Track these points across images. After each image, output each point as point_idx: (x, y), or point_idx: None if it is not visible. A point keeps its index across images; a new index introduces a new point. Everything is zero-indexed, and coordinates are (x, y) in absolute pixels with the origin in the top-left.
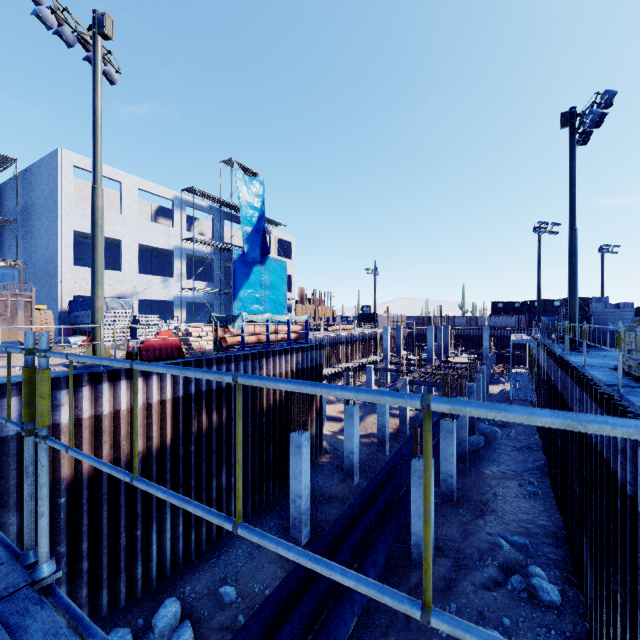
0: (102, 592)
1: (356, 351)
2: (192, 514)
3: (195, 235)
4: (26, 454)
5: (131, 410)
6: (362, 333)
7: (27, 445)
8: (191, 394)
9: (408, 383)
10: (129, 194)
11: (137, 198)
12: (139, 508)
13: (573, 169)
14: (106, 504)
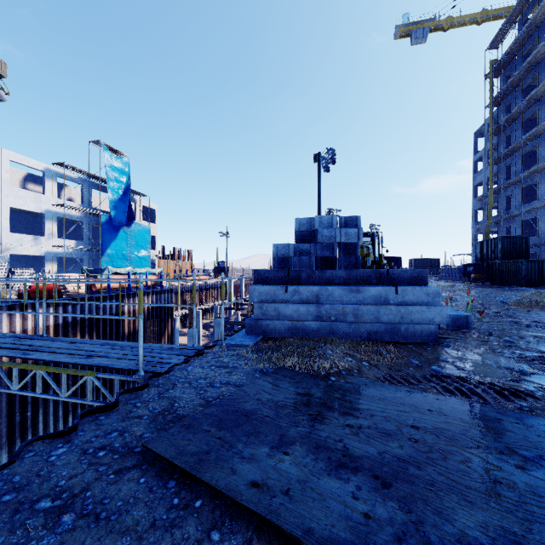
0: (2, 452)
1: (210, 296)
2: (69, 404)
3: (65, 201)
4: (37, 306)
5: (23, 332)
6: (215, 282)
7: (37, 304)
8: (69, 322)
9: (240, 316)
10: (0, 164)
11: (8, 168)
12: (29, 397)
13: (319, 187)
14: (5, 393)
